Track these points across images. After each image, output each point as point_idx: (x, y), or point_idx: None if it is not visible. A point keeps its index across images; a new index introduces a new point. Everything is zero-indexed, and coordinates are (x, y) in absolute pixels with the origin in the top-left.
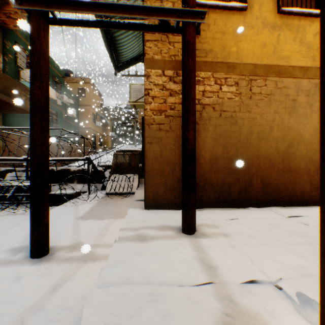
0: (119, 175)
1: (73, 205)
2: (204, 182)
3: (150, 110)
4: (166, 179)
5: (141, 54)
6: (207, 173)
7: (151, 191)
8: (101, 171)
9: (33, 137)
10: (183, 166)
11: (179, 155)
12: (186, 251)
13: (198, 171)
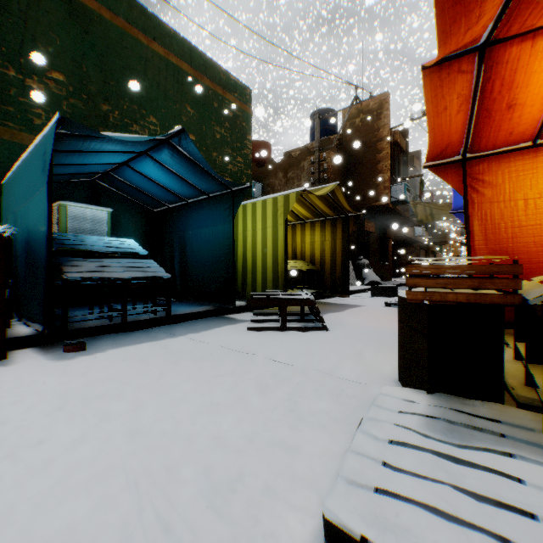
0: None
1: None
2: None
3: None
4: None
5: None
6: None
7: None
8: None
9: None
10: None
11: None
12: None
13: None
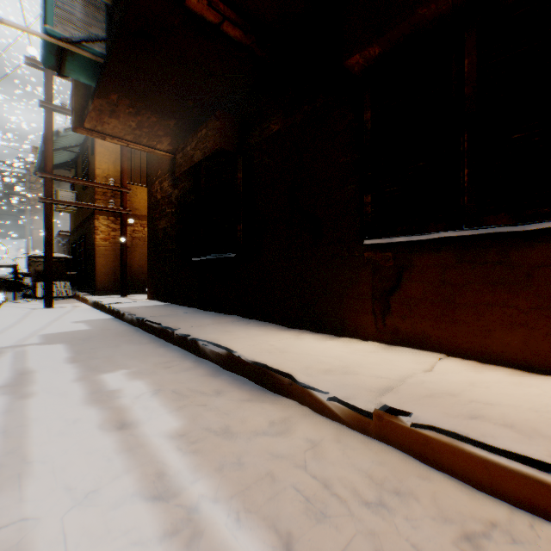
0: None
1: (20, 303)
2: (134, 279)
3: (100, 239)
4: (110, 278)
5: (71, 160)
6: (136, 275)
7: (100, 285)
8: (23, 278)
9: (49, 256)
10: (122, 269)
11: (119, 264)
12: (123, 297)
13: (130, 274)
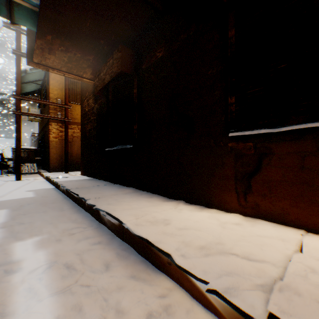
0: (22, 164)
1: (3, 177)
2: (74, 162)
3: (52, 137)
4: (59, 161)
5: (38, 89)
6: (75, 159)
7: (53, 165)
8: (7, 161)
9: (18, 147)
10: (65, 156)
11: (64, 153)
12: (66, 174)
13: (72, 158)
